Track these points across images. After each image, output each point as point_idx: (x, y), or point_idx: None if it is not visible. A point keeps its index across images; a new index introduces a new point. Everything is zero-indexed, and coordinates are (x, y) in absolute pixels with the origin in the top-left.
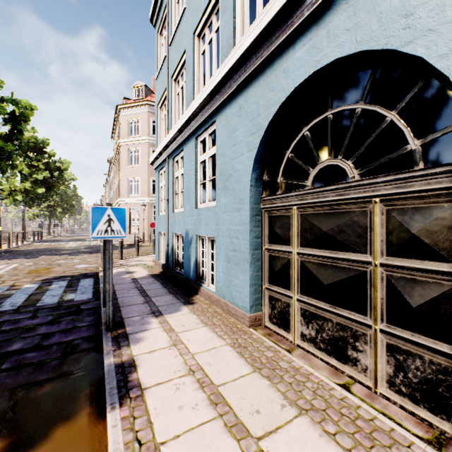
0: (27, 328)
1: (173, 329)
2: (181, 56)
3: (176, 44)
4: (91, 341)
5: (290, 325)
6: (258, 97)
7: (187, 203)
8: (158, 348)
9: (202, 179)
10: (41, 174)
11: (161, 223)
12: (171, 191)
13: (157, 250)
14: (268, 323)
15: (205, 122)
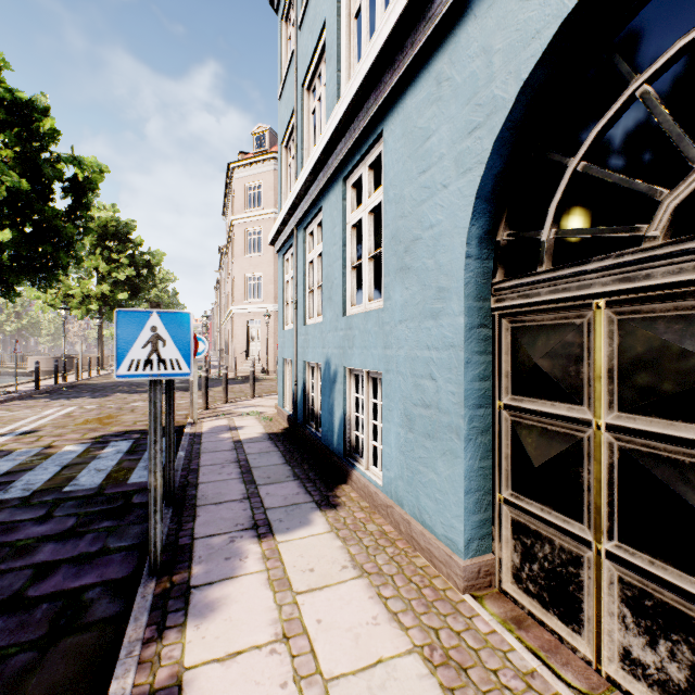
0: (19, 547)
1: (288, 580)
2: (317, 37)
3: (310, 19)
4: (118, 595)
5: (583, 616)
6: (488, 34)
7: (328, 306)
8: (246, 646)
9: (355, 258)
10: (123, 272)
11: (286, 344)
12: (301, 286)
13: (280, 389)
14: (511, 585)
15: (361, 142)
